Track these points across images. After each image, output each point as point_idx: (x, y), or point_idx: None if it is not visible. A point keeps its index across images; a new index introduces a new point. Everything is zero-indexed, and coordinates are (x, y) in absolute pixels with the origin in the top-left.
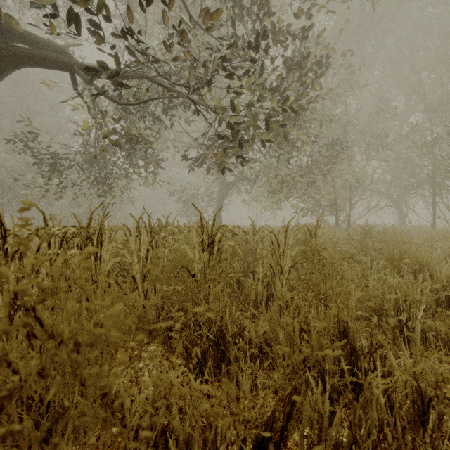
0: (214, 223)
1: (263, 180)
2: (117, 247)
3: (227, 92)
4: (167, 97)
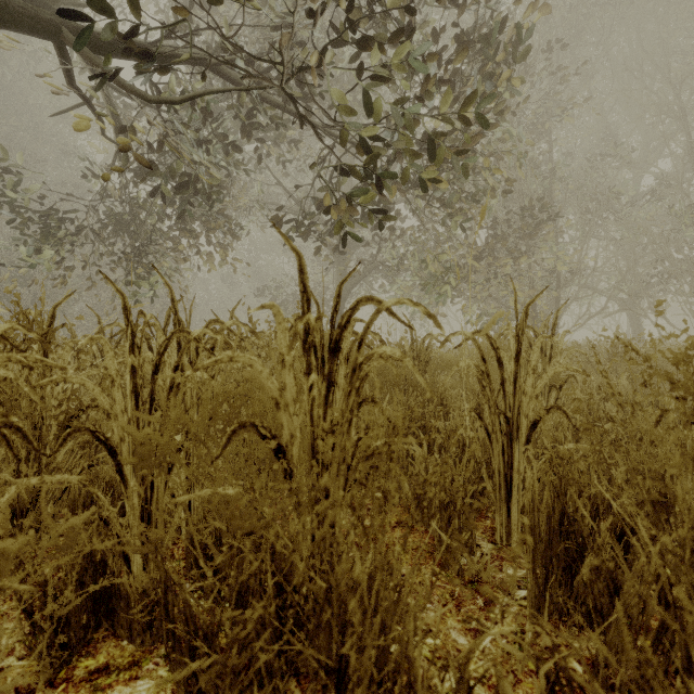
0: (337, 307)
1: (413, 265)
2: (41, 361)
3: (357, 79)
4: (242, 89)
